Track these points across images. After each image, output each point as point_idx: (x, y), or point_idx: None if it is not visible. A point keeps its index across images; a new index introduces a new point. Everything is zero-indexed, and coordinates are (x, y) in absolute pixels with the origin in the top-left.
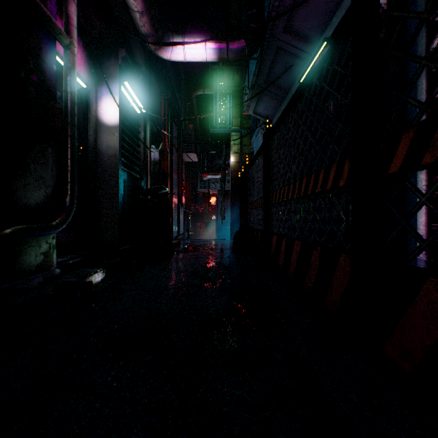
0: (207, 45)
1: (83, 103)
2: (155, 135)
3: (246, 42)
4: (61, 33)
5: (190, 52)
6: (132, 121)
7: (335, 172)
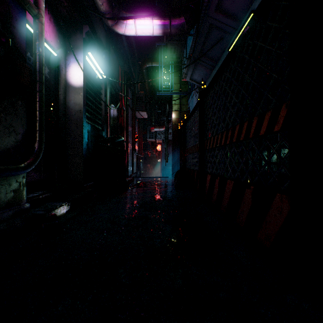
0: (153, 22)
1: (54, 68)
2: (114, 96)
3: (185, 19)
4: (29, 3)
5: (140, 27)
6: (95, 84)
7: (269, 118)
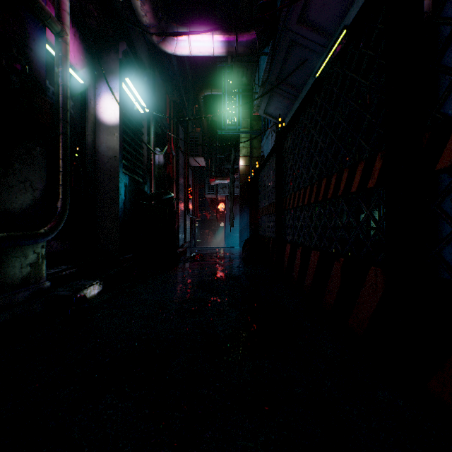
0: (214, 37)
1: (80, 100)
2: (160, 136)
3: (256, 34)
4: (50, 18)
5: (196, 45)
6: (134, 121)
7: (362, 171)
